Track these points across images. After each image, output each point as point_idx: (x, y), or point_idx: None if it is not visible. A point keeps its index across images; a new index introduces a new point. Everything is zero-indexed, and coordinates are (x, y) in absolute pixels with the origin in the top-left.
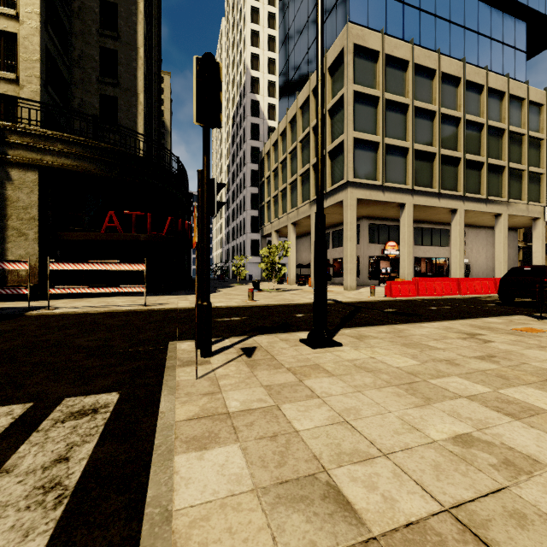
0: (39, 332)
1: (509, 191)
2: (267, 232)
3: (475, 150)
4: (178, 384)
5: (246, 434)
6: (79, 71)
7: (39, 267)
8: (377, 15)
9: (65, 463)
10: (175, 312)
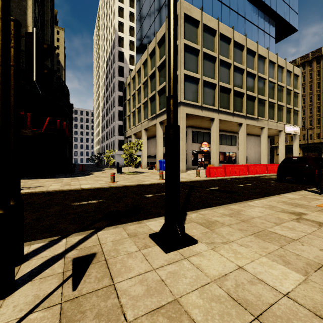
0: None
1: (268, 114)
2: (128, 135)
3: (251, 89)
4: None
5: None
6: None
7: None
8: (197, 0)
9: None
10: (40, 195)
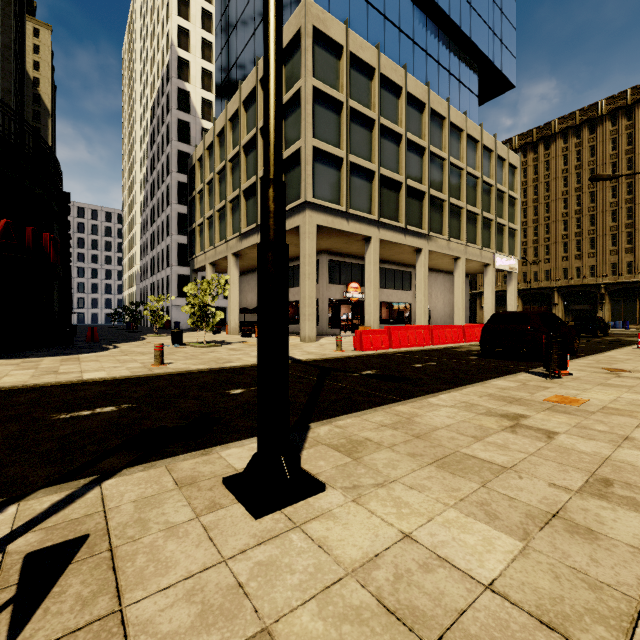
0: None
1: (467, 234)
2: (199, 265)
3: (438, 187)
4: None
5: None
6: None
7: None
8: (339, 6)
9: None
10: None
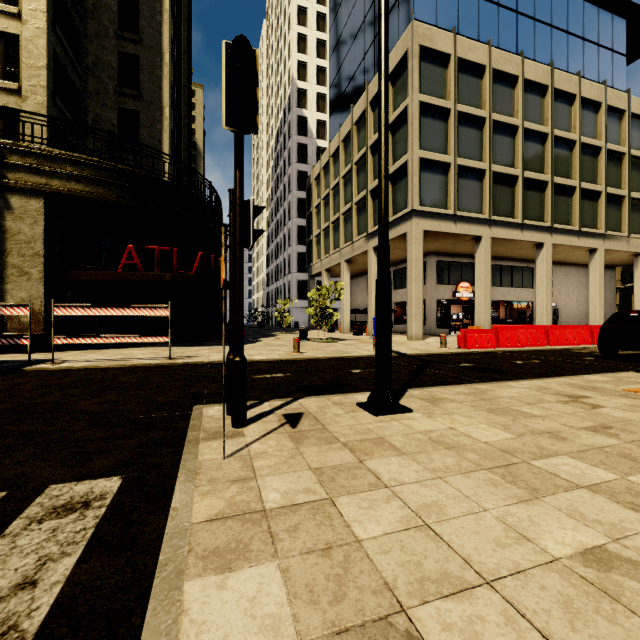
0: (36, 393)
1: (606, 221)
2: (316, 272)
3: (565, 173)
4: (199, 465)
5: (288, 545)
6: (94, 80)
7: (45, 312)
8: (447, 12)
9: (30, 591)
10: (205, 367)
